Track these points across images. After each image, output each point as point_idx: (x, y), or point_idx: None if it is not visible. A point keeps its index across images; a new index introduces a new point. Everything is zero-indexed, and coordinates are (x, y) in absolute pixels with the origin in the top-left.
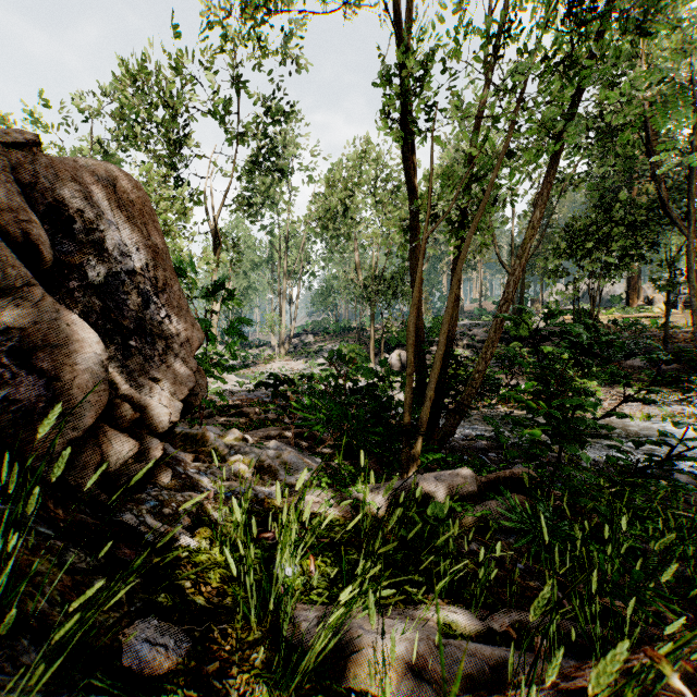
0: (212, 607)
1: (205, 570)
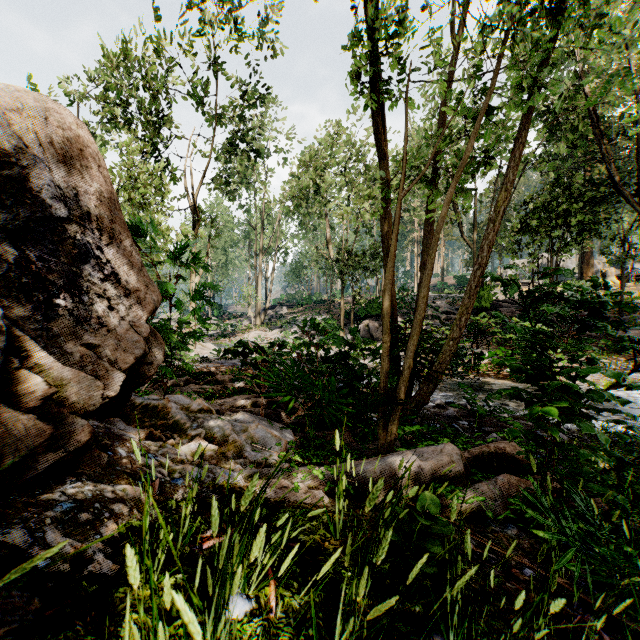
0: None
1: (115, 618)
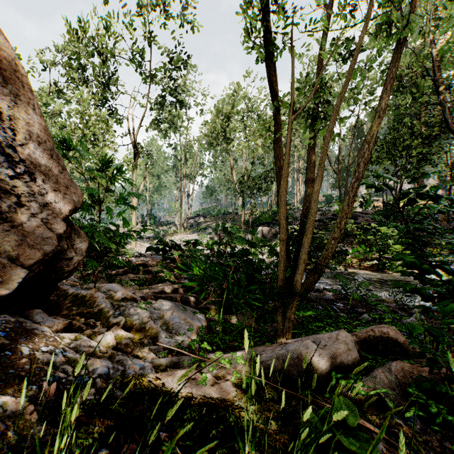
0: None
1: None
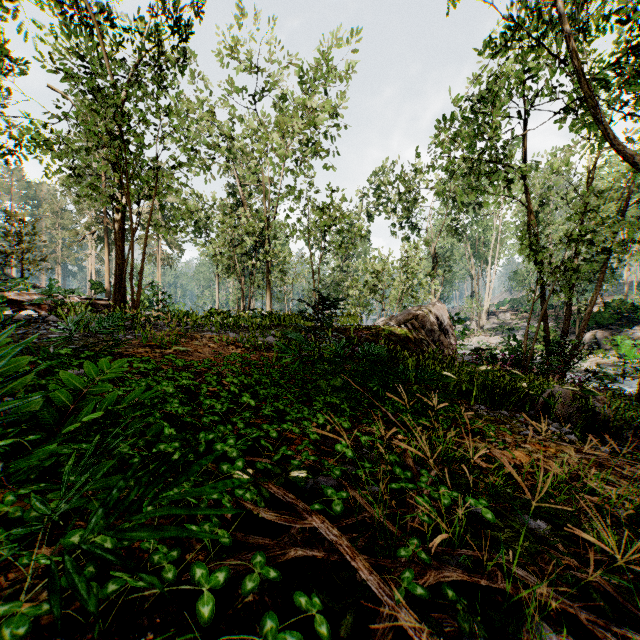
0: None
1: None
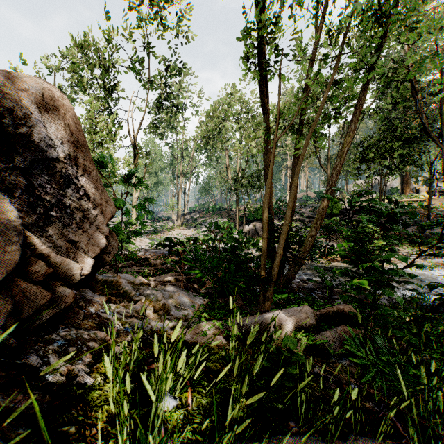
0: None
1: (94, 408)
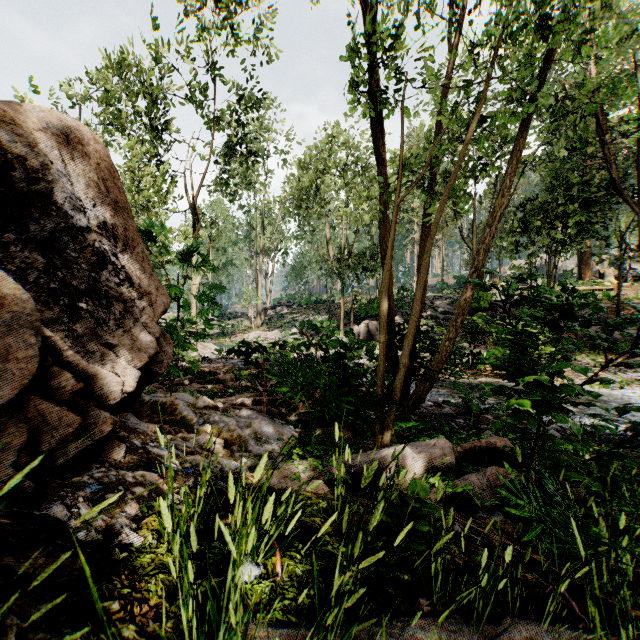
0: (145, 638)
1: (145, 577)
